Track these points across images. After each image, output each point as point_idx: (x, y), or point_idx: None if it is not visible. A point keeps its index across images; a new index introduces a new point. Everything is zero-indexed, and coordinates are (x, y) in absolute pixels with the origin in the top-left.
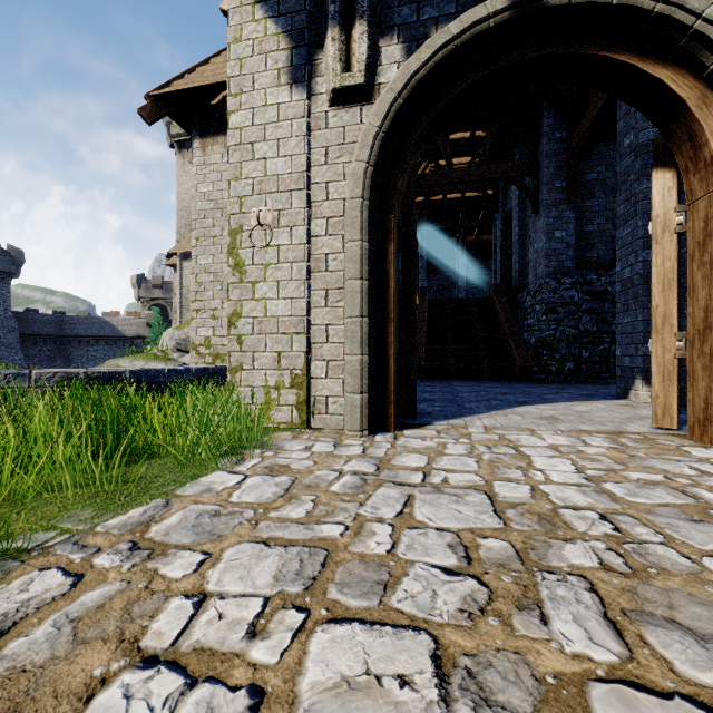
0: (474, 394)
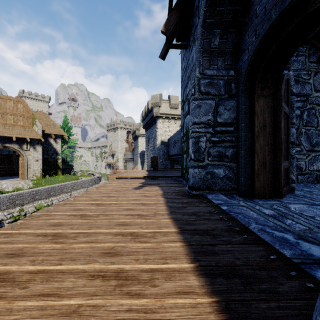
0: (1, 178)
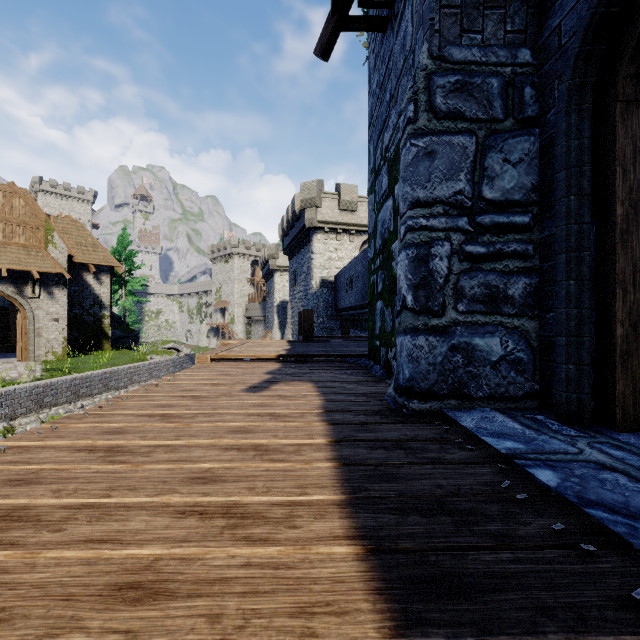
0: None
